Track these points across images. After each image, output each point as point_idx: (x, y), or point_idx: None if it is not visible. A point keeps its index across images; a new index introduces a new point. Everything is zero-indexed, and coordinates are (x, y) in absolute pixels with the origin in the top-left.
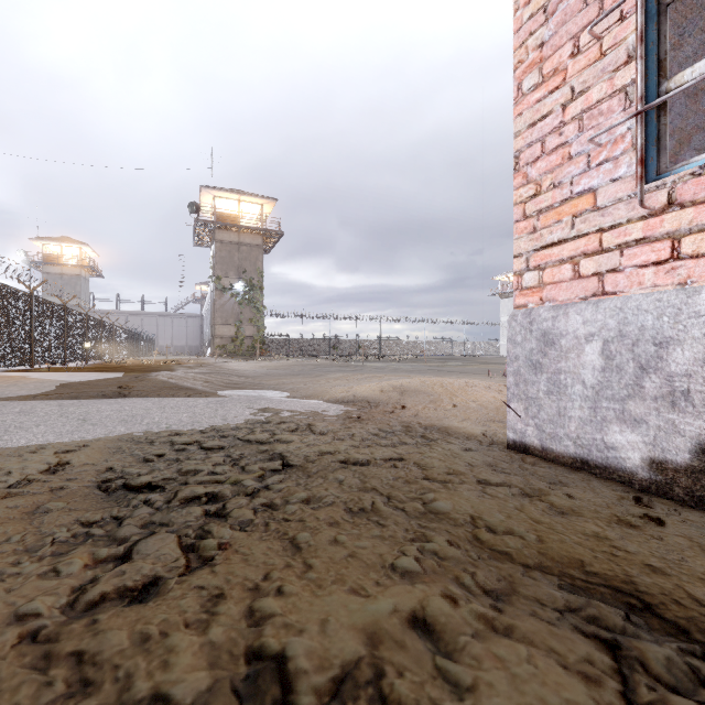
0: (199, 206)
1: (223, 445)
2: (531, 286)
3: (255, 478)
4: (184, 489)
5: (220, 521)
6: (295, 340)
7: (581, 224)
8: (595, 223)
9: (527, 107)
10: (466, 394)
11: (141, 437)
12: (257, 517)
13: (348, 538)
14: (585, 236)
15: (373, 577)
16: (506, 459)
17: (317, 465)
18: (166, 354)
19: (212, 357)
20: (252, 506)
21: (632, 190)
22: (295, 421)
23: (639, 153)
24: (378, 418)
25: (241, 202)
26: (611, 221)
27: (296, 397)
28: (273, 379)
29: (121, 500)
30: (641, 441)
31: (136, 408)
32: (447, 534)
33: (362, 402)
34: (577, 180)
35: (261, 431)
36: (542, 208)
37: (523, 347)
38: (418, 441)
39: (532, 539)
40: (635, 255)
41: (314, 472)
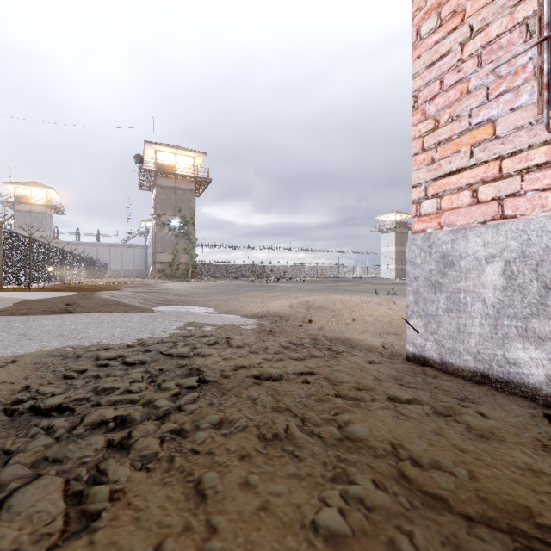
0: (143, 158)
1: (145, 360)
2: (429, 213)
3: (169, 397)
4: (92, 413)
5: (121, 456)
6: (221, 266)
7: (479, 153)
8: (494, 151)
9: (425, 49)
10: (362, 310)
11: (69, 352)
12: (163, 449)
13: (261, 479)
14: (484, 164)
15: (292, 546)
16: (408, 372)
17: (232, 381)
18: (116, 276)
19: (153, 279)
20: (160, 434)
21: (534, 117)
22: (216, 334)
23: (545, 78)
24: (288, 331)
25: (177, 155)
26: (511, 149)
27: (219, 312)
28: (201, 297)
29: (22, 427)
30: (546, 358)
31: (76, 323)
32: (371, 472)
33: (275, 317)
34: (476, 112)
35: (184, 345)
36: (440, 141)
37: (423, 268)
38: (325, 353)
39: (464, 476)
40: (536, 179)
41: (229, 388)
